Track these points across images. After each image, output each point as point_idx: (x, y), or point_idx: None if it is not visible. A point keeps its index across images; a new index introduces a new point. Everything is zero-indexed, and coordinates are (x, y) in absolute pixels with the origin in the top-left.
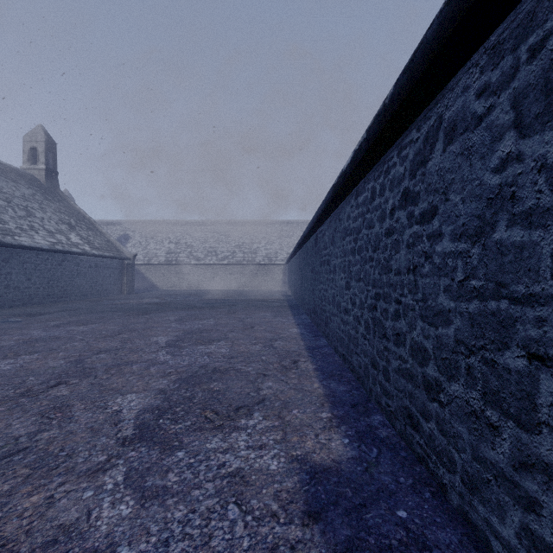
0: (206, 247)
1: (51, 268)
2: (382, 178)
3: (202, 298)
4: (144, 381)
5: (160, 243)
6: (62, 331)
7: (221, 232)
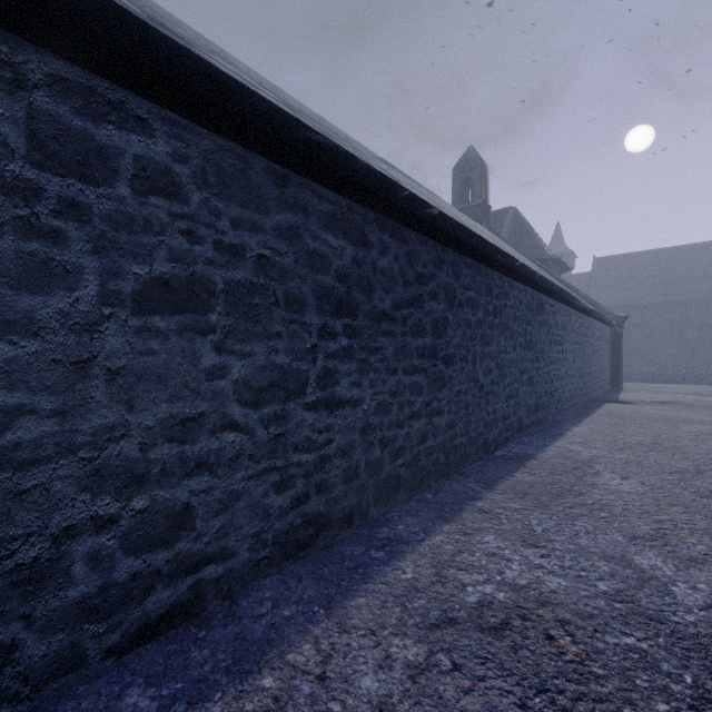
0: None
1: None
2: (583, 322)
3: None
4: None
5: None
6: None
7: None
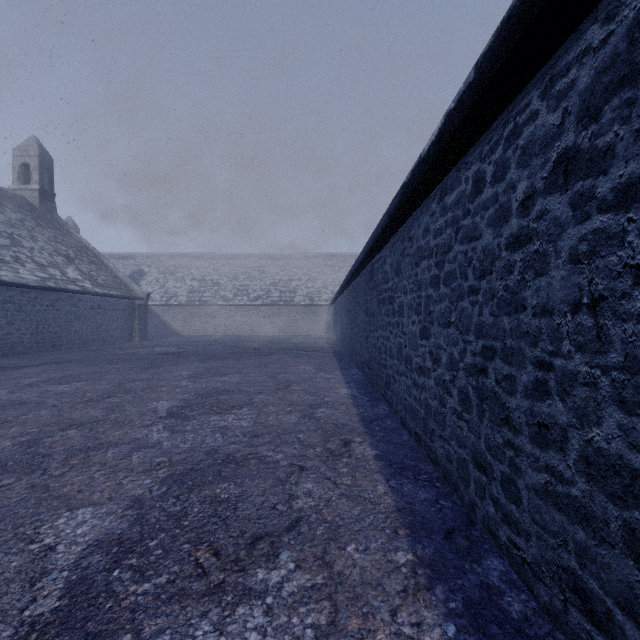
0: (235, 285)
1: (40, 309)
2: (500, 150)
3: (229, 346)
4: (116, 480)
5: (181, 280)
6: (34, 392)
7: (254, 267)
